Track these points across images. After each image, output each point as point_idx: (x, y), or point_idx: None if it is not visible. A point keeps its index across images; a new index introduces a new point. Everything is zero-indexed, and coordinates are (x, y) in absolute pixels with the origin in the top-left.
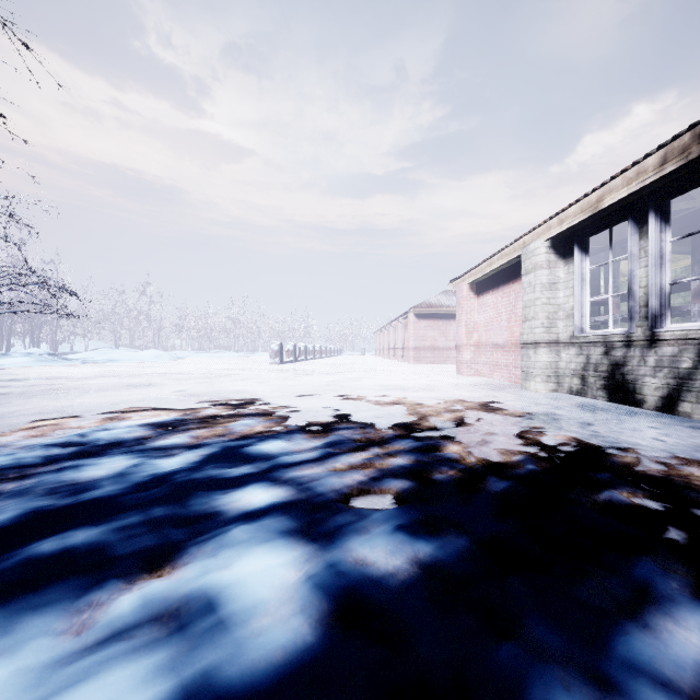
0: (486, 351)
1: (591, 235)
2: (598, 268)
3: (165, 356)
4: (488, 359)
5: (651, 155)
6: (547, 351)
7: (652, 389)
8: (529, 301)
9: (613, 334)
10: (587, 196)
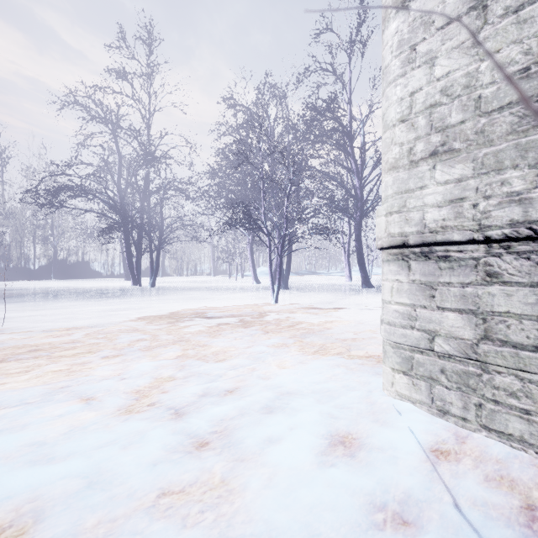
0: None
1: None
2: None
3: None
4: None
5: None
6: None
7: None
8: None
9: None
10: None
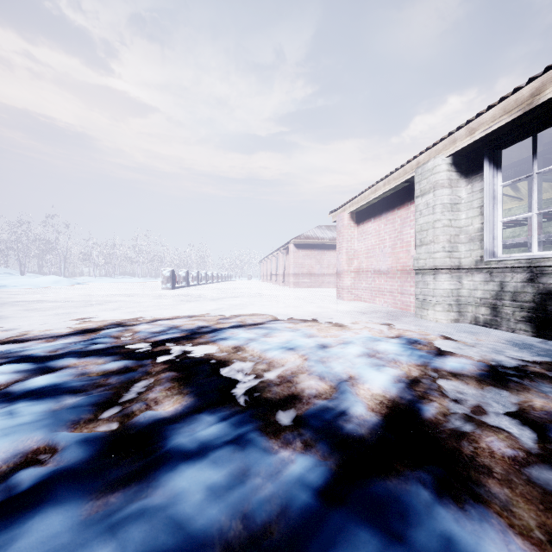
0: (367, 277)
1: (504, 147)
2: None
3: (64, 281)
4: (369, 285)
5: None
6: (448, 277)
7: None
8: (427, 223)
9: (545, 257)
10: (510, 96)
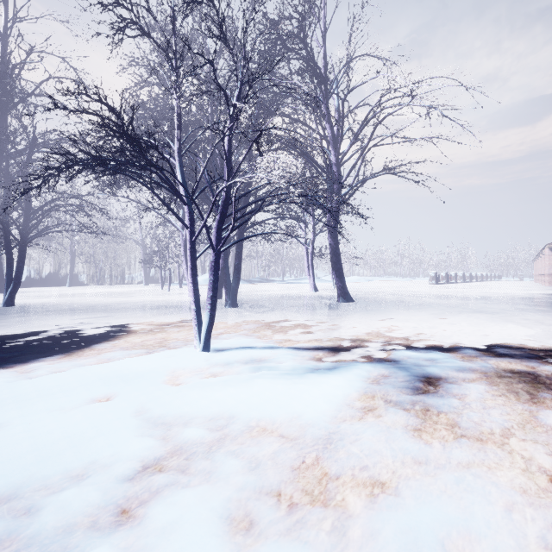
0: None
1: None
2: None
3: (362, 279)
4: None
5: None
6: None
7: None
8: None
9: None
10: None
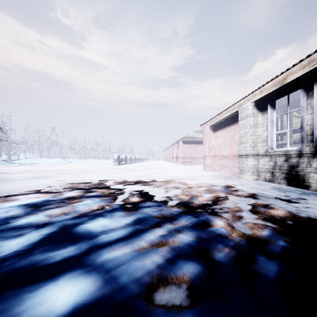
0: (218, 159)
1: (277, 99)
2: (277, 117)
3: (63, 161)
4: (219, 163)
5: (316, 52)
6: (253, 159)
7: (315, 180)
8: (243, 133)
9: (291, 150)
10: (276, 77)
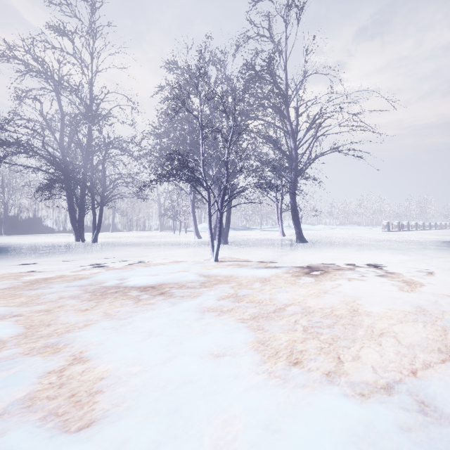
0: None
1: None
2: None
3: (326, 227)
4: None
5: None
6: None
7: None
8: None
9: None
10: None
